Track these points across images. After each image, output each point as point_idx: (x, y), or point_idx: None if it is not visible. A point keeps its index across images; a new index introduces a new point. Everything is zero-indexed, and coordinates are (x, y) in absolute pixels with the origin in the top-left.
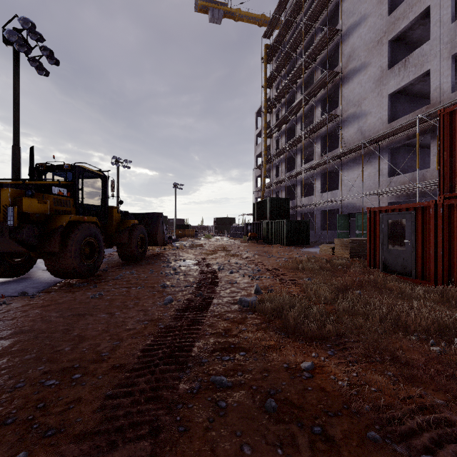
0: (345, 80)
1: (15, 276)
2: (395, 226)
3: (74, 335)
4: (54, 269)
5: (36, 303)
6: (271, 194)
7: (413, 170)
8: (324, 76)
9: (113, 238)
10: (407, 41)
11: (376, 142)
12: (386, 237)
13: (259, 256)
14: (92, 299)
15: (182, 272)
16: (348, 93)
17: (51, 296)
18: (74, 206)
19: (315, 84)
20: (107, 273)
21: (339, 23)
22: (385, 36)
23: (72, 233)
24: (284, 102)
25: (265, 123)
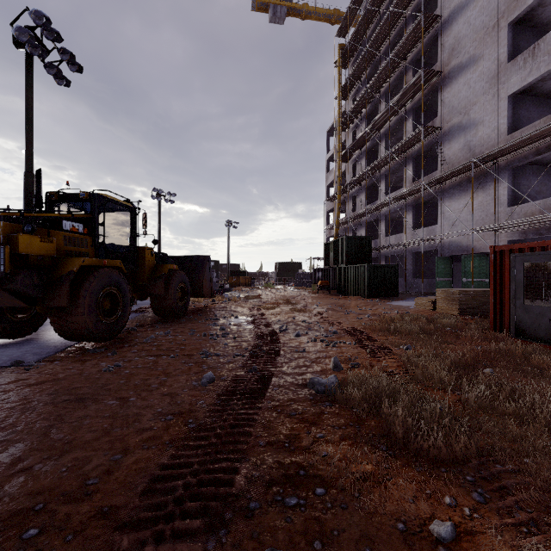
0: (447, 81)
1: (18, 337)
2: (536, 271)
3: (59, 438)
4: (63, 329)
5: (28, 378)
6: (347, 232)
7: (543, 196)
8: (418, 78)
9: (146, 287)
10: (534, 23)
11: (491, 160)
12: (521, 288)
13: (334, 312)
14: (104, 373)
15: (232, 333)
16: (451, 97)
17: (53, 368)
18: (93, 247)
19: (405, 89)
20: (135, 333)
21: (438, 7)
22: (503, 18)
23: (85, 282)
24: (364, 116)
25: (340, 143)
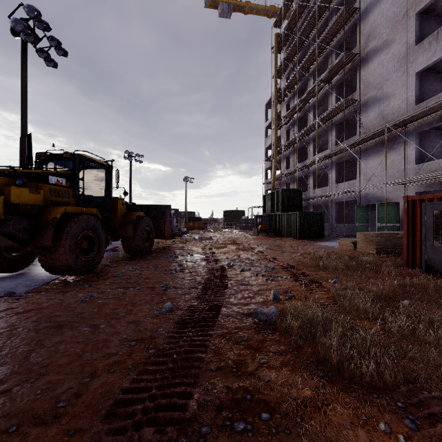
0: (364, 61)
1: (13, 271)
2: None
3: (37, 362)
4: (48, 265)
5: (17, 307)
6: (282, 186)
7: None
8: (340, 59)
9: (118, 231)
10: (437, 13)
11: (402, 126)
12: (431, 231)
13: (271, 251)
14: (81, 303)
15: (188, 269)
16: (368, 75)
17: (38, 298)
18: (74, 197)
19: (330, 68)
20: (109, 268)
21: (357, 1)
22: (412, 9)
23: (67, 226)
24: (295, 91)
25: (276, 113)
